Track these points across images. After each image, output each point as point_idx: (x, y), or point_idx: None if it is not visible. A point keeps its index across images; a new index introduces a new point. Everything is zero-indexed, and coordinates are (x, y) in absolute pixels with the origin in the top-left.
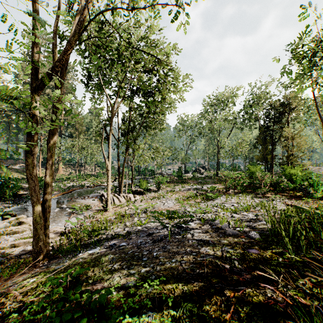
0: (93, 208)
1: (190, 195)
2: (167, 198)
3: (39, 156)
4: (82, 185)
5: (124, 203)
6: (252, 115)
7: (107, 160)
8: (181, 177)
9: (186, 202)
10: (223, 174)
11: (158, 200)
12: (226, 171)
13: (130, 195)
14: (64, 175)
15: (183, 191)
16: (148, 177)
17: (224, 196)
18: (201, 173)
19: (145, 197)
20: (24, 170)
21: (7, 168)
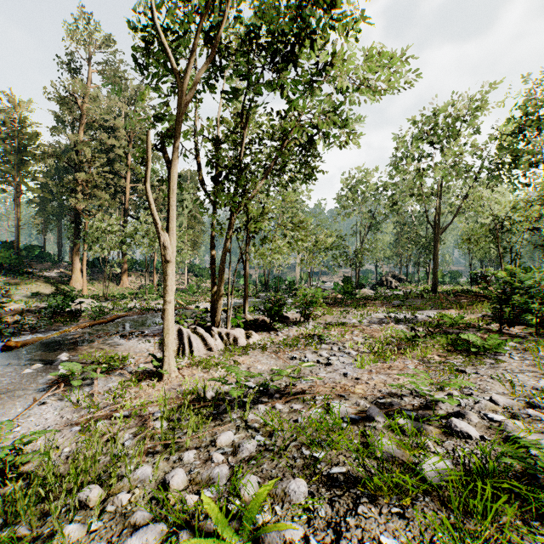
0: (131, 365)
1: (396, 336)
2: (333, 343)
3: (83, 252)
4: (143, 308)
5: (218, 353)
6: (524, 150)
7: (162, 232)
8: (353, 296)
9: (402, 362)
10: (444, 289)
11: (309, 347)
12: (444, 285)
13: (237, 331)
14: (131, 289)
15: (368, 324)
16: (283, 294)
17: (513, 344)
18: (392, 288)
19: (273, 338)
20: (61, 280)
21: (32, 275)
